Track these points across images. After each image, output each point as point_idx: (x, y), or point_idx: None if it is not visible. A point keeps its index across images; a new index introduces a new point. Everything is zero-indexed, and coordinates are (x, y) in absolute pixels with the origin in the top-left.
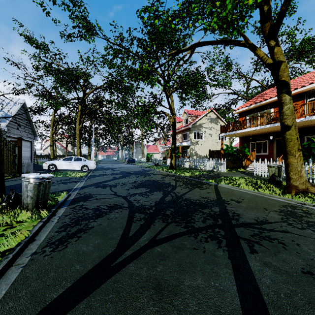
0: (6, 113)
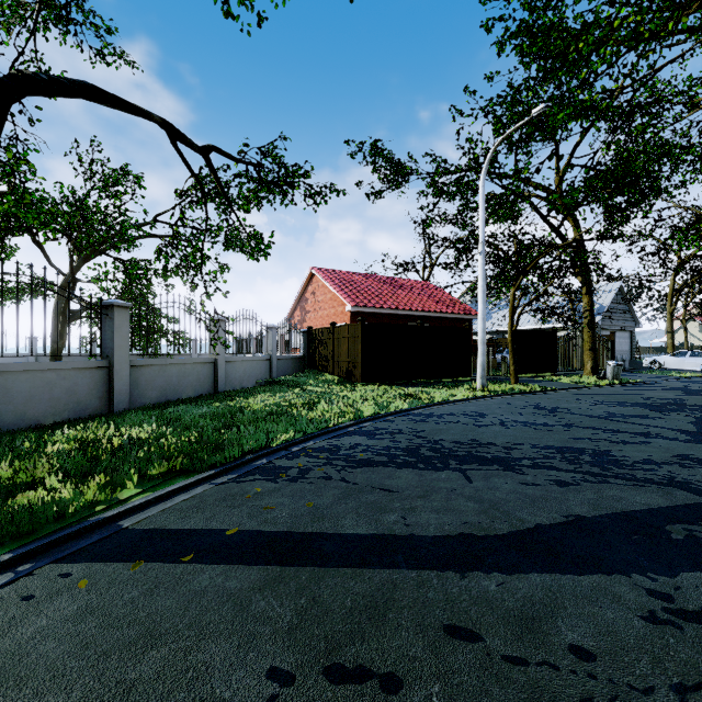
0: (601, 305)
